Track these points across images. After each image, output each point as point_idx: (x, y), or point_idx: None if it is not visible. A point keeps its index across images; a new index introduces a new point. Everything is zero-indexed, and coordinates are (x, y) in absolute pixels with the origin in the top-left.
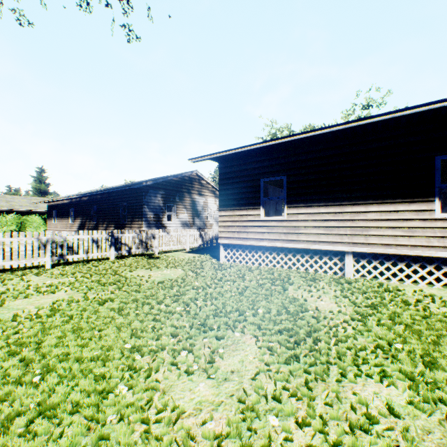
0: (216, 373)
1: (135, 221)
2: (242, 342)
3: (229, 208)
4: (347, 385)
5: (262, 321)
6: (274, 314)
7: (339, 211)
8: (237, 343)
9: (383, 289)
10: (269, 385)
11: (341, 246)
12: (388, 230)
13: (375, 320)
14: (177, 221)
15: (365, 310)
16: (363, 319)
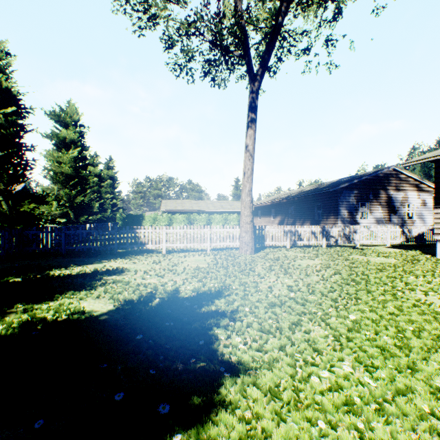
0: None
1: (329, 218)
2: None
3: None
4: None
5: None
6: None
7: None
8: None
9: None
10: None
11: None
12: None
13: None
14: (370, 217)
15: None
16: None
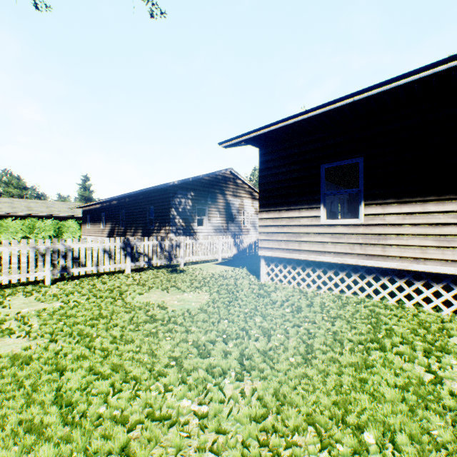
0: None
1: (162, 226)
2: None
3: (273, 208)
4: None
5: None
6: None
7: None
8: None
9: None
10: None
11: None
12: None
13: None
14: (208, 225)
15: None
16: None
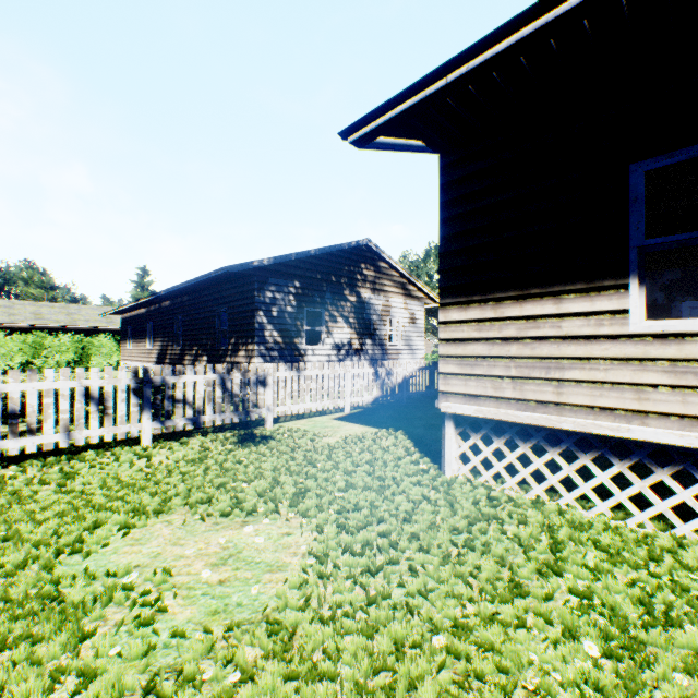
0: None
1: (240, 343)
2: None
3: (478, 296)
4: None
5: None
6: None
7: None
8: None
9: None
10: None
11: None
12: None
13: None
14: (327, 343)
15: None
16: None
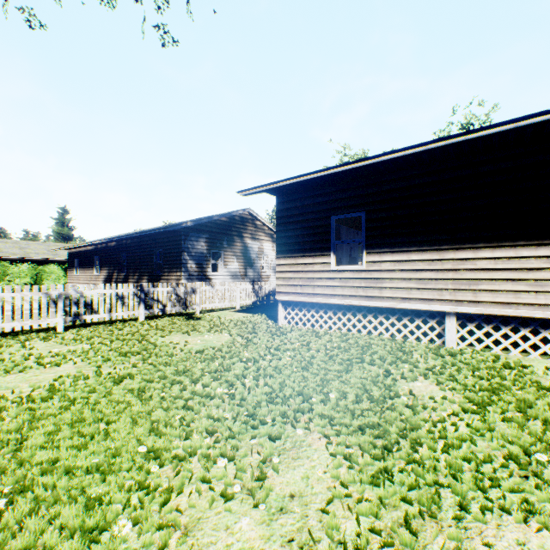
0: (268, 498)
1: (172, 271)
2: (306, 445)
3: (290, 255)
4: (472, 527)
5: (335, 412)
6: (352, 401)
7: (438, 258)
8: (299, 447)
9: (502, 365)
10: (349, 523)
11: (440, 305)
12: (506, 283)
13: (498, 412)
14: (224, 271)
15: (481, 396)
16: (480, 410)
